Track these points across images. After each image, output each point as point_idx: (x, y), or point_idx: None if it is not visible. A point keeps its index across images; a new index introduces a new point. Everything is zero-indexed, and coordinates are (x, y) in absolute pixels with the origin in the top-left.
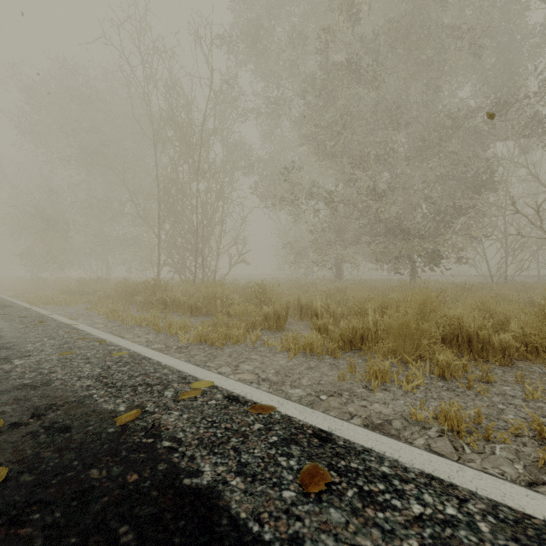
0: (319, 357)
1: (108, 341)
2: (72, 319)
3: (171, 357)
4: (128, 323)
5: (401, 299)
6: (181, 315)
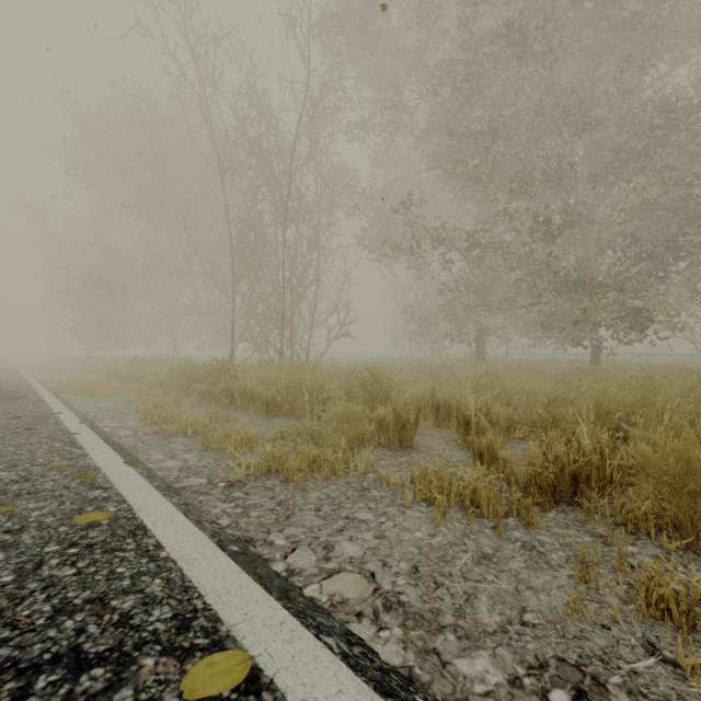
0: (497, 527)
1: (101, 475)
2: (82, 422)
3: (192, 529)
4: (165, 430)
5: (627, 400)
6: (252, 414)
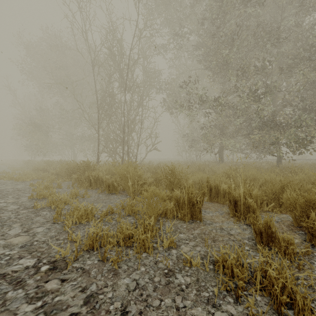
0: None
1: None
2: None
3: None
4: (36, 206)
5: None
6: (100, 192)
